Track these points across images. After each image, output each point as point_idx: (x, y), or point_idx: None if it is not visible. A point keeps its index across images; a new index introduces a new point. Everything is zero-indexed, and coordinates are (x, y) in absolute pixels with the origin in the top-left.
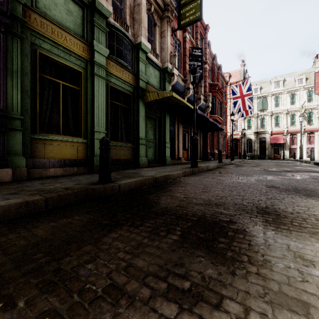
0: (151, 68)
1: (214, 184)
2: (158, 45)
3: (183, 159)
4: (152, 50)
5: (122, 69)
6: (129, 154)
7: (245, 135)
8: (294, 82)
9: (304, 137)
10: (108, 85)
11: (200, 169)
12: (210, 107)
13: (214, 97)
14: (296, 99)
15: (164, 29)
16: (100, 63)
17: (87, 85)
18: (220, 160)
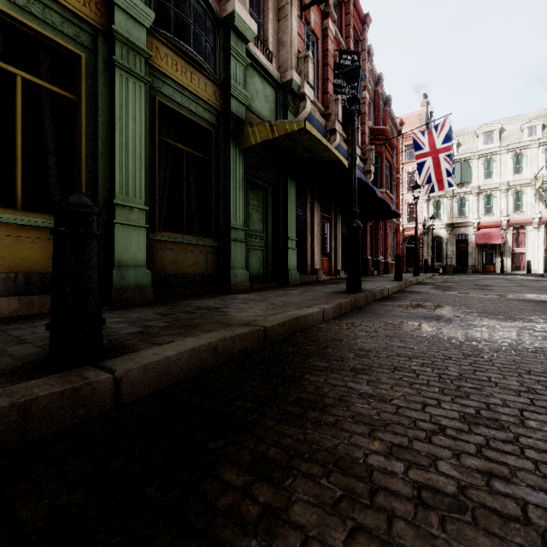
0: (258, 80)
1: (462, 359)
2: (273, 35)
3: (322, 274)
4: (260, 42)
5: (190, 68)
6: (208, 262)
7: (430, 230)
8: (520, 134)
9: (540, 232)
10: (155, 100)
11: (369, 296)
12: (372, 173)
13: (378, 156)
14: (525, 164)
15: (285, 1)
16: (130, 38)
17: (97, 92)
18: (398, 275)
